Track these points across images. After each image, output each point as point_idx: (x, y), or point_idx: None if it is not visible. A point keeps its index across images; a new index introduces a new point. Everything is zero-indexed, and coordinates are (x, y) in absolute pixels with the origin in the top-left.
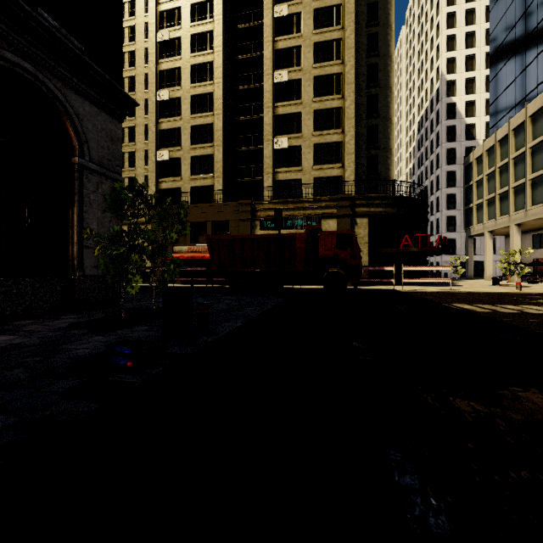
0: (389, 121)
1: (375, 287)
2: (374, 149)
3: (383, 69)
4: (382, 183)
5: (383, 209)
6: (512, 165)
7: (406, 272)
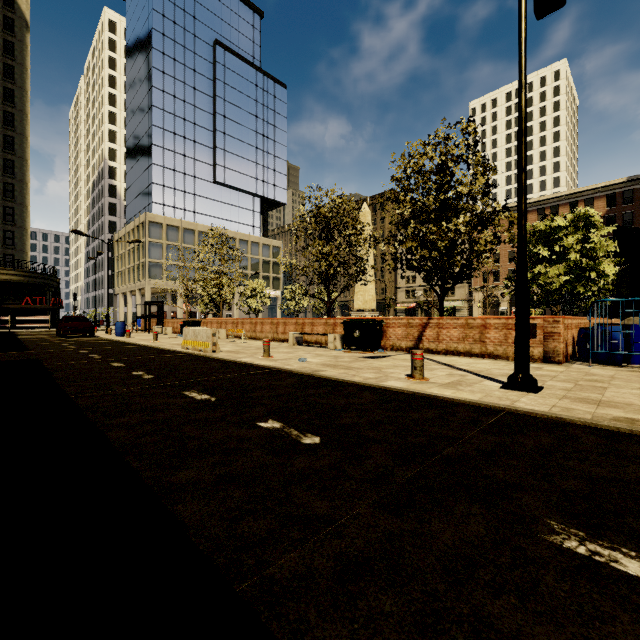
0: (26, 208)
1: (0, 330)
2: (11, 226)
3: (20, 168)
4: (19, 253)
5: (9, 278)
6: (127, 254)
7: (37, 321)
